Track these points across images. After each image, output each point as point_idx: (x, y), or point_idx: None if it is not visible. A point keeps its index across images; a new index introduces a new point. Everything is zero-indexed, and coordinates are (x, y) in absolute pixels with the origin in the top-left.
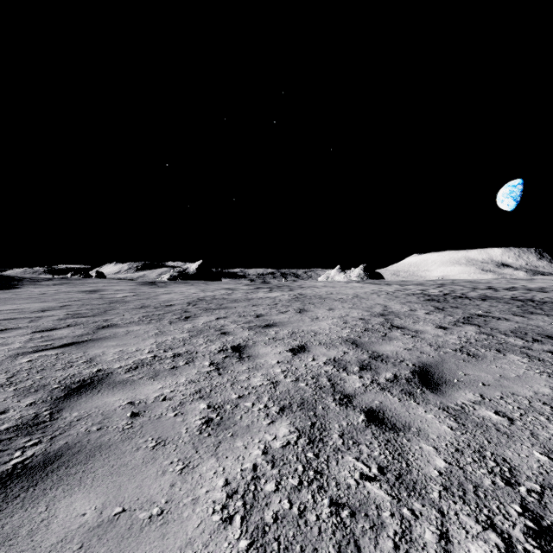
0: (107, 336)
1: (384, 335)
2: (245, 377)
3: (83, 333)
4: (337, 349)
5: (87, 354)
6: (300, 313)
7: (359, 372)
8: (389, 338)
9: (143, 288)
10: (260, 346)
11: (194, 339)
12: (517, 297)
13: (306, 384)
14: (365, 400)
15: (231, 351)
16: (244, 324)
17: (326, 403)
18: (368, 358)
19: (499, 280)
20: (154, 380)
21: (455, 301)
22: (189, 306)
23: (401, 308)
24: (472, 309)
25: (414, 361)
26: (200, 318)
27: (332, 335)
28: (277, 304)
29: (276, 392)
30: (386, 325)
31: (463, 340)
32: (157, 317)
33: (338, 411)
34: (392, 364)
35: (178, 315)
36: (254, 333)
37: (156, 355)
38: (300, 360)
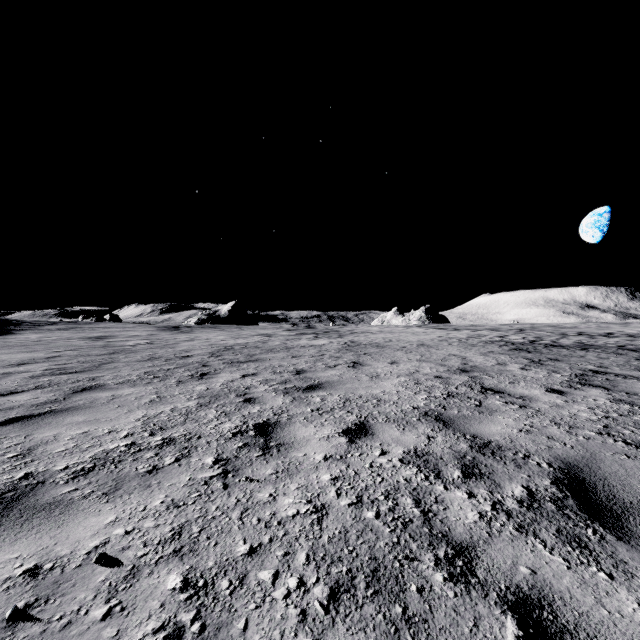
0: (79, 405)
1: (479, 404)
2: (269, 493)
3: (49, 399)
4: (416, 430)
5: (29, 440)
6: (354, 368)
7: (465, 483)
8: (487, 409)
9: (163, 333)
10: (298, 425)
11: (203, 410)
12: (625, 346)
13: (376, 515)
14: (498, 563)
15: (252, 433)
16: (279, 385)
17: (422, 575)
18: (469, 449)
19: (588, 324)
20: (107, 501)
21: (550, 350)
22: (211, 357)
23: (485, 360)
24: (579, 363)
25: (546, 457)
26: (220, 375)
27: (403, 404)
28: (324, 355)
29: (321, 537)
30: (475, 387)
31: (599, 413)
32: (164, 374)
33: (453, 603)
34: (513, 462)
35: (192, 371)
36: (291, 401)
37: (135, 442)
38: (361, 454)
